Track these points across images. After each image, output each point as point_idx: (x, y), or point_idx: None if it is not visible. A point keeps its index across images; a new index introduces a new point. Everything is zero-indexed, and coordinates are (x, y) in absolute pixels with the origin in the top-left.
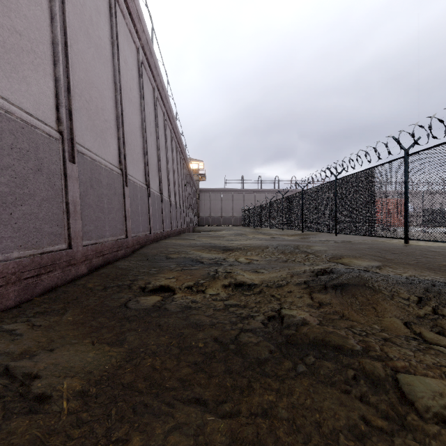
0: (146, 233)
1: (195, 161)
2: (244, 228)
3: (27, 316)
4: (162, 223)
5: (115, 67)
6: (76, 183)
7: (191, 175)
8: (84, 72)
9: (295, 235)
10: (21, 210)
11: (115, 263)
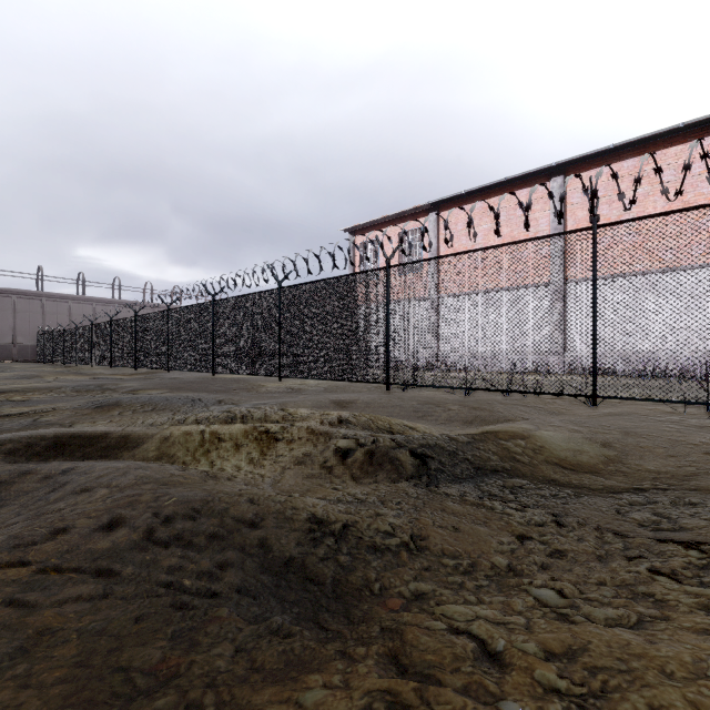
0: None
1: None
2: (41, 367)
3: None
4: None
5: None
6: None
7: None
8: None
9: (136, 375)
10: None
11: None
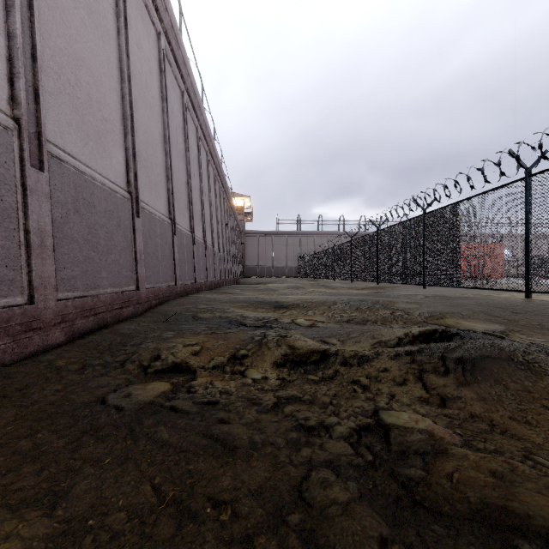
0: (170, 283)
1: (239, 196)
2: (301, 280)
3: None
4: (194, 271)
5: (121, 47)
6: (45, 202)
7: (235, 214)
8: (67, 40)
9: (366, 289)
10: None
11: (115, 326)
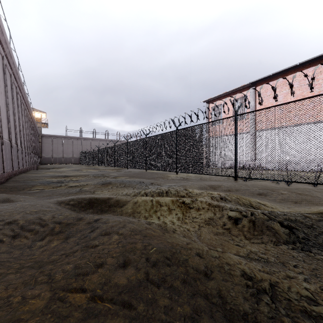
0: (11, 170)
1: (38, 111)
2: (81, 166)
3: None
4: (18, 163)
5: None
6: None
7: (35, 125)
8: None
9: (114, 170)
10: None
11: (3, 184)
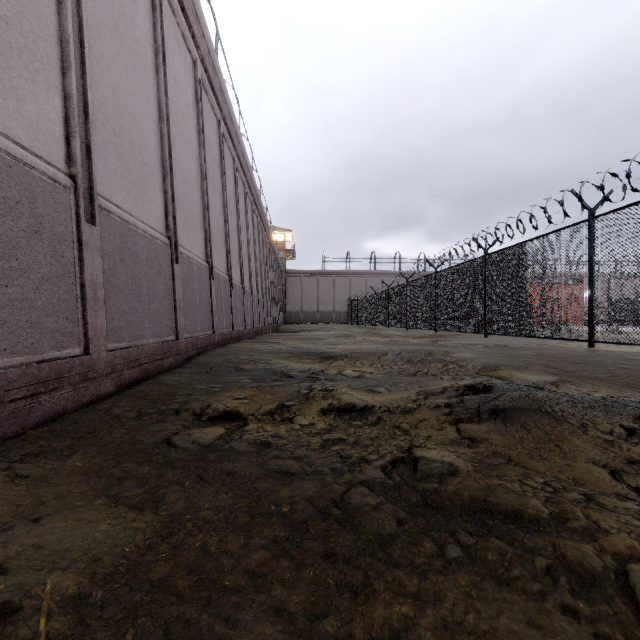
0: (207, 332)
1: (280, 230)
2: (350, 328)
3: (10, 460)
4: (231, 319)
5: (160, 85)
6: (97, 255)
7: (275, 251)
8: (111, 88)
9: (424, 337)
10: (6, 293)
11: (158, 377)
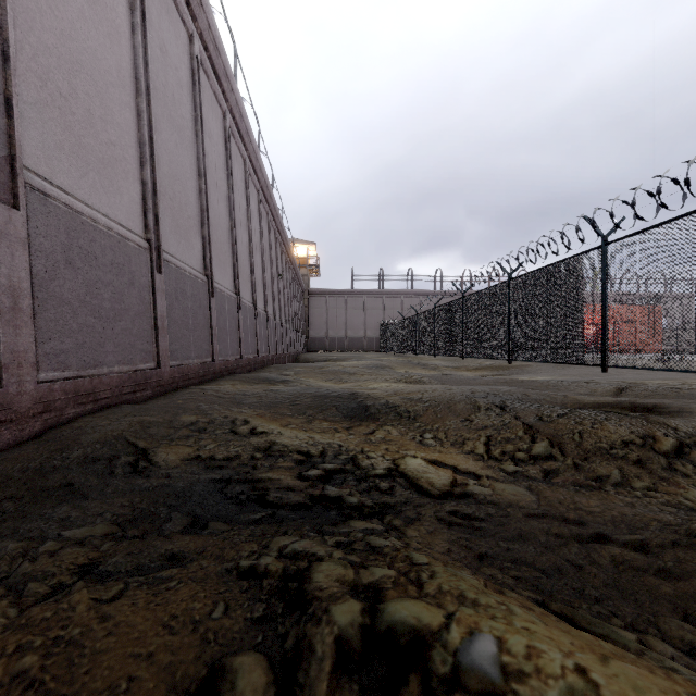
0: (140, 366)
1: (302, 243)
2: (385, 356)
3: None
4: (211, 343)
5: None
6: None
7: (294, 264)
8: None
9: (481, 369)
10: None
11: None
